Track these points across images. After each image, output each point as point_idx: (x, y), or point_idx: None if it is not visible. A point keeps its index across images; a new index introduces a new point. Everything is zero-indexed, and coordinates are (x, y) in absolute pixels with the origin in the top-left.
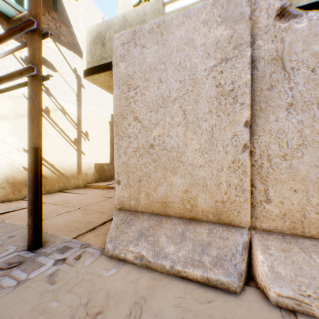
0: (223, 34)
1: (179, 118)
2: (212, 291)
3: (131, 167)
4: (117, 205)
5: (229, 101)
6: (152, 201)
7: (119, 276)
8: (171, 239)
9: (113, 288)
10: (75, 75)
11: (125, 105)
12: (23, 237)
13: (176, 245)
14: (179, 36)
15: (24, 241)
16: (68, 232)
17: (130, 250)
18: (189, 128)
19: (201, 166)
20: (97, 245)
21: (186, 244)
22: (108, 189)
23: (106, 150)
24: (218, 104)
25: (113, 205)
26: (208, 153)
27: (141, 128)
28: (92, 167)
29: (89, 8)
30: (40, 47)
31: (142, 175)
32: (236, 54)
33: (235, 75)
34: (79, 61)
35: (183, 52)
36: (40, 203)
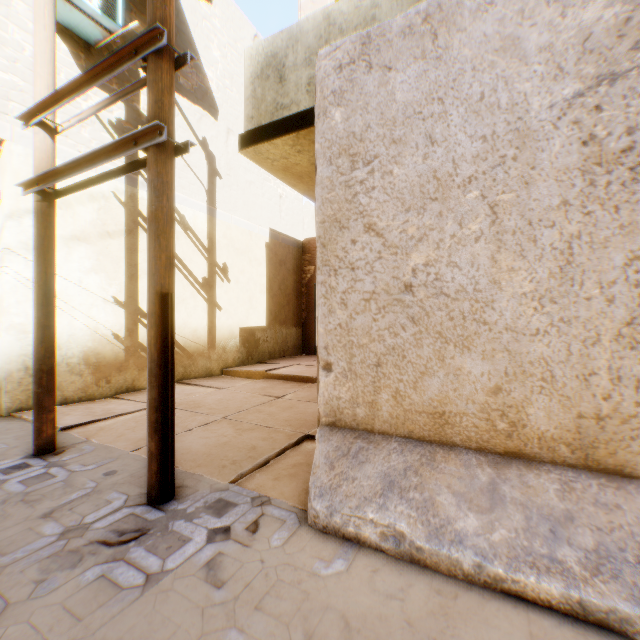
0: (600, 16)
1: (478, 224)
2: (598, 637)
3: (357, 335)
4: (325, 416)
5: (618, 178)
6: (409, 410)
7: (357, 580)
8: (465, 498)
9: (355, 609)
10: (203, 152)
11: (344, 200)
12: (132, 474)
13: (481, 515)
14: (479, 36)
15: (135, 484)
16: (217, 467)
17: (370, 519)
18: (504, 246)
19: (536, 333)
20: (286, 501)
21: (507, 515)
22: (269, 380)
23: (261, 300)
24: (585, 185)
25: (289, 412)
26: (556, 302)
27: (383, 248)
28: (235, 334)
29: (229, 18)
30: (171, 86)
31: (385, 353)
32: (639, 62)
33: (636, 113)
34: (211, 125)
35: (489, 71)
36: (170, 408)
